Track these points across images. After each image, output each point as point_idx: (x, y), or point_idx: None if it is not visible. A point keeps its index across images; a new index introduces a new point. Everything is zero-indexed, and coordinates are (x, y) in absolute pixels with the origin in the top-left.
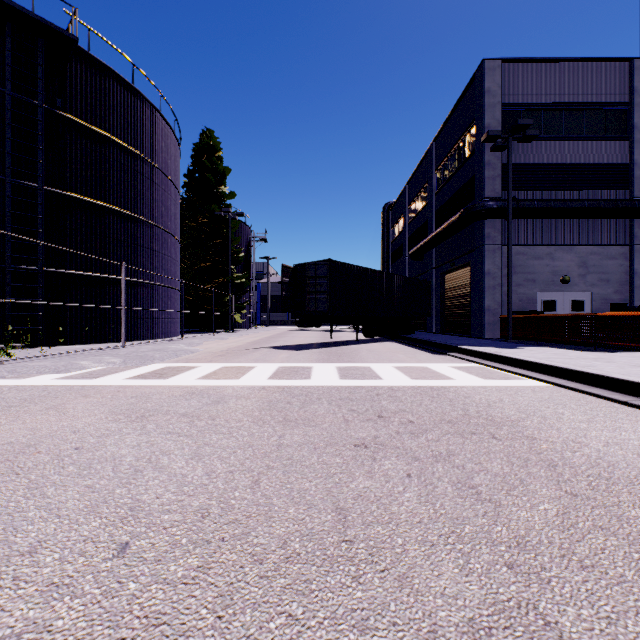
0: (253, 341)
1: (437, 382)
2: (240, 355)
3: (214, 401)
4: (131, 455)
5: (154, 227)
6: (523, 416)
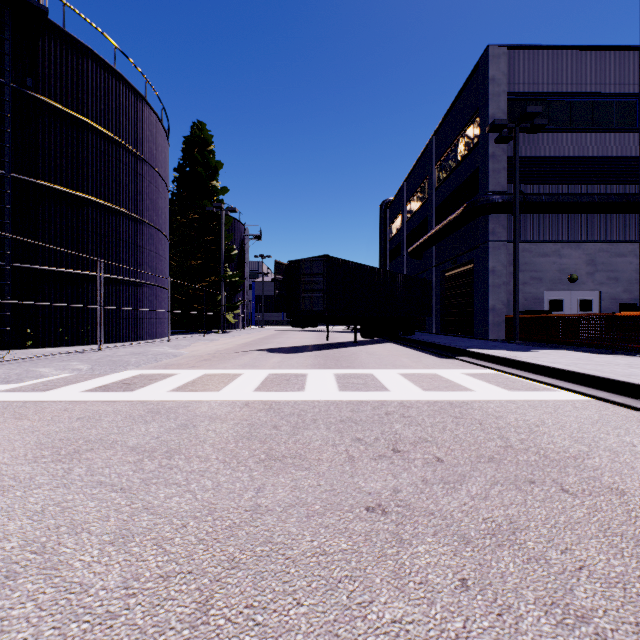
0: (245, 343)
1: (455, 395)
2: (227, 359)
3: (180, 425)
4: (19, 534)
5: (138, 221)
6: (584, 449)
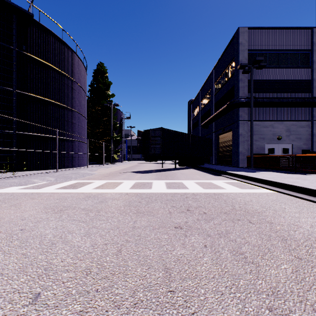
0: (123, 168)
1: (217, 190)
2: (116, 176)
3: (100, 201)
4: (51, 234)
5: (73, 111)
6: (264, 209)
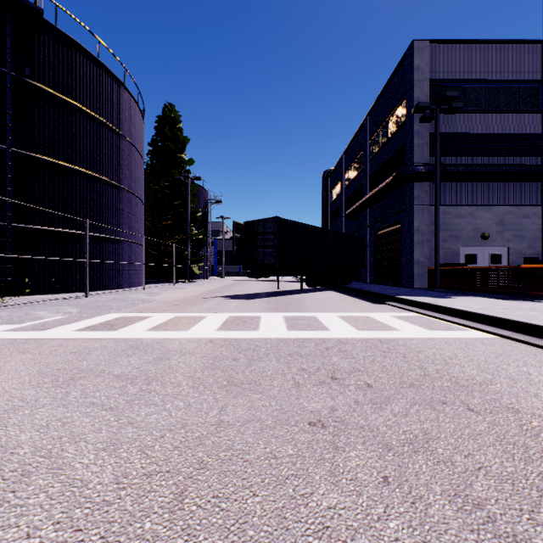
0: (208, 290)
1: (384, 333)
2: (194, 304)
3: (156, 358)
4: (30, 443)
5: (118, 188)
6: (488, 377)
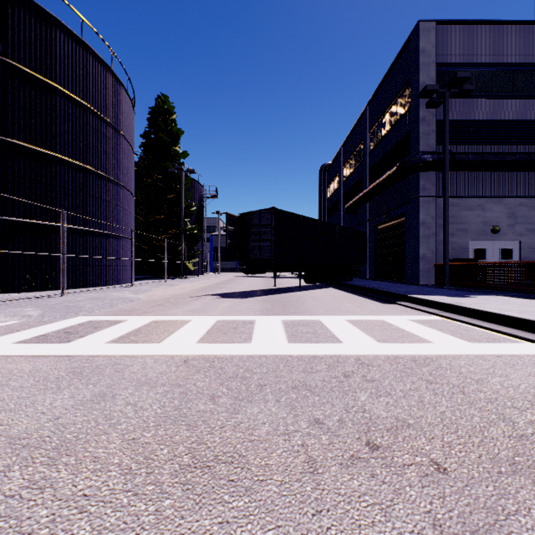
0: (200, 288)
1: (414, 347)
2: (180, 304)
3: (96, 394)
4: None
5: (105, 178)
6: None
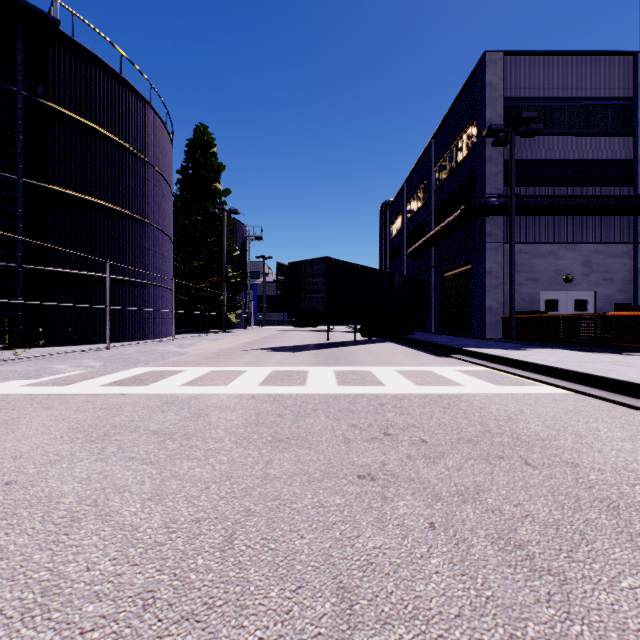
0: (247, 342)
1: (445, 389)
2: (232, 357)
3: (194, 414)
4: (74, 493)
5: (144, 223)
6: (553, 433)
